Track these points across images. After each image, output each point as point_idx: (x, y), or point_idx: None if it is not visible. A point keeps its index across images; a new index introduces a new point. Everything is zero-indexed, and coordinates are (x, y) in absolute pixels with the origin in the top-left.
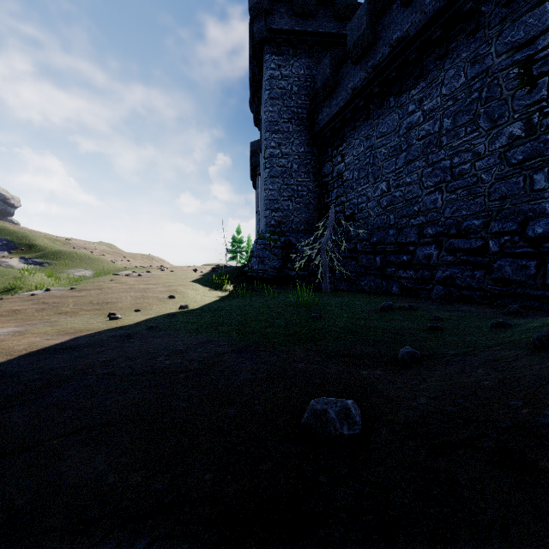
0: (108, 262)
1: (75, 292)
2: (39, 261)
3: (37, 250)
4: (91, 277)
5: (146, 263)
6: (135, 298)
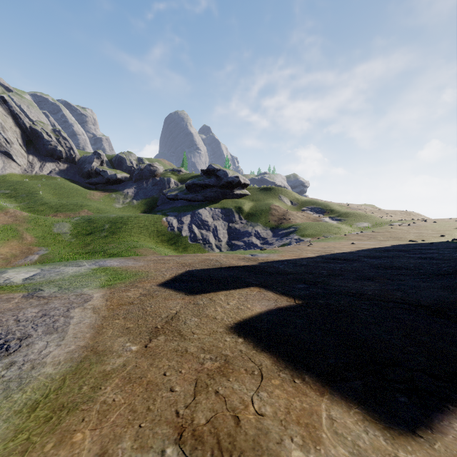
0: (377, 217)
1: (375, 233)
2: (338, 218)
3: (335, 213)
4: (370, 227)
5: (405, 217)
6: (416, 236)
